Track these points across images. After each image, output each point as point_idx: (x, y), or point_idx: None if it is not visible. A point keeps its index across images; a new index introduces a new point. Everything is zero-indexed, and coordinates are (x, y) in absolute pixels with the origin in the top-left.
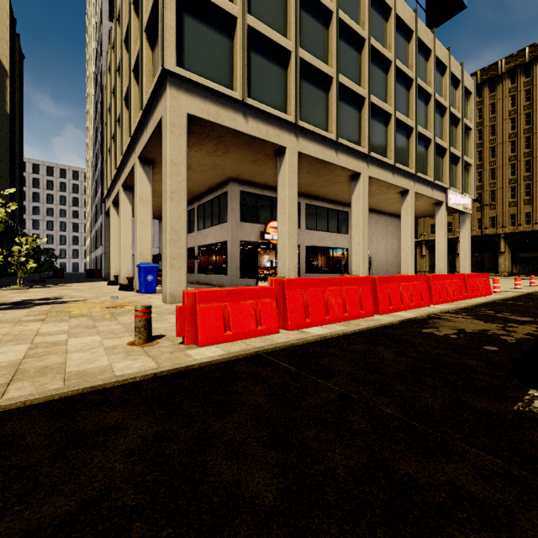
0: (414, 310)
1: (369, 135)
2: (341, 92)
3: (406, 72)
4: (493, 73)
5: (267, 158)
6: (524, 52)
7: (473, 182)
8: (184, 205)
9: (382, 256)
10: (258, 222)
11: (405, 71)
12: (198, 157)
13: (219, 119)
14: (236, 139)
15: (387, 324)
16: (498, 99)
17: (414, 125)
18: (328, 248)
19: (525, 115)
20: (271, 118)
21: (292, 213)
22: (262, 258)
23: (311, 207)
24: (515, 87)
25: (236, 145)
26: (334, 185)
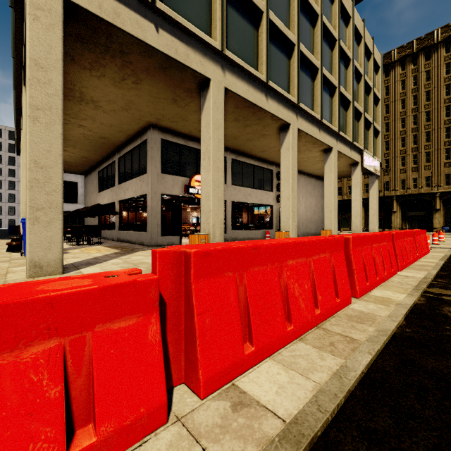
0: (391, 283)
1: (299, 84)
2: (271, 33)
3: (331, 30)
4: (388, 61)
5: (189, 95)
6: (412, 44)
7: (381, 147)
8: (58, 130)
9: (302, 213)
10: (182, 175)
11: (330, 29)
12: (104, 89)
13: (118, 20)
14: (146, 59)
15: (395, 330)
16: (392, 83)
17: (337, 85)
18: (252, 206)
19: (413, 97)
20: (192, 39)
21: (218, 159)
22: (191, 215)
23: (237, 162)
24: (405, 73)
25: (148, 71)
26: (262, 138)
